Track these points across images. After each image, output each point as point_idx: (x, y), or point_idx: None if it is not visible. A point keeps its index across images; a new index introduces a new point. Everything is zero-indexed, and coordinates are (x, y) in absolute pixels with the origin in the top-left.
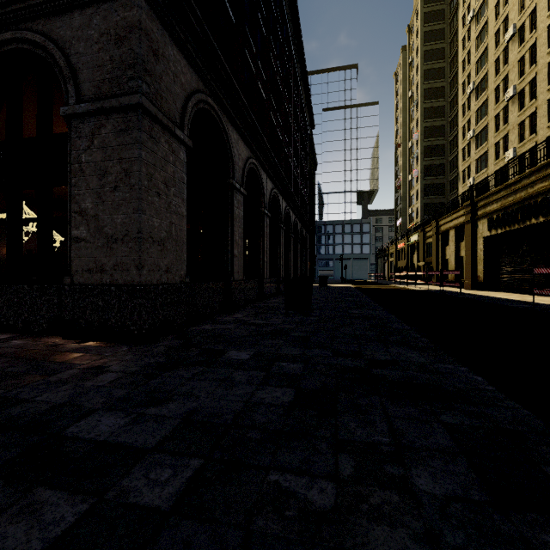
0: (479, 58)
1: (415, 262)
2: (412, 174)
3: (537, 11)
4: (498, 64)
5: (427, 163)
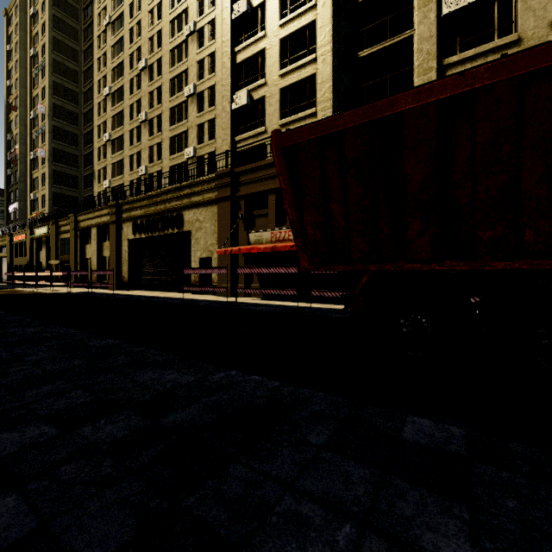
0: (115, 68)
1: (44, 260)
2: (36, 153)
3: (163, 62)
4: (132, 84)
5: (58, 147)
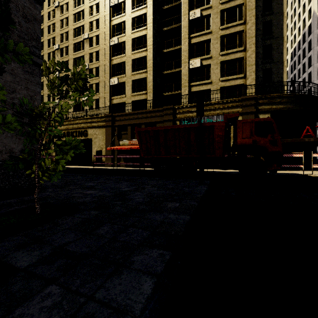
0: None
1: None
2: None
3: (69, 48)
4: (49, 55)
5: None
